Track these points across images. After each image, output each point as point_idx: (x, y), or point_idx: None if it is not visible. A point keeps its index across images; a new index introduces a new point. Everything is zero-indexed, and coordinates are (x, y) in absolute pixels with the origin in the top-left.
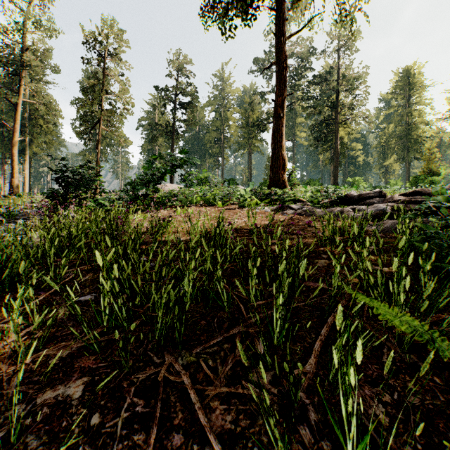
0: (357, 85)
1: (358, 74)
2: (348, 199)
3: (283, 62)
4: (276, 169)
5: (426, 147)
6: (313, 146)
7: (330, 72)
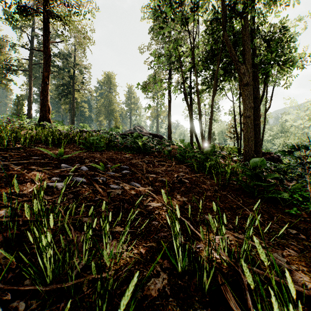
0: (85, 71)
1: (86, 66)
2: (83, 132)
3: (48, 54)
4: (44, 111)
5: (115, 115)
6: (58, 98)
7: (70, 55)
